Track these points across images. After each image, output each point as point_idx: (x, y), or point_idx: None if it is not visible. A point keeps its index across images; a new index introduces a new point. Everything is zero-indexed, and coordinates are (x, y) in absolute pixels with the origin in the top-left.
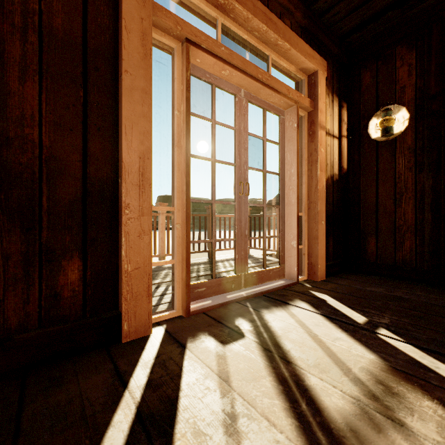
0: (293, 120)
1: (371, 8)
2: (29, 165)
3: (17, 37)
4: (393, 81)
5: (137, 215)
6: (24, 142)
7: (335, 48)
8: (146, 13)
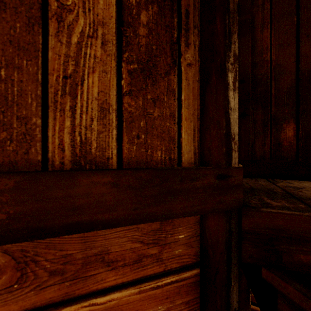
0: None
1: None
2: (265, 73)
3: (259, 11)
4: None
5: None
6: (262, 63)
7: None
8: None
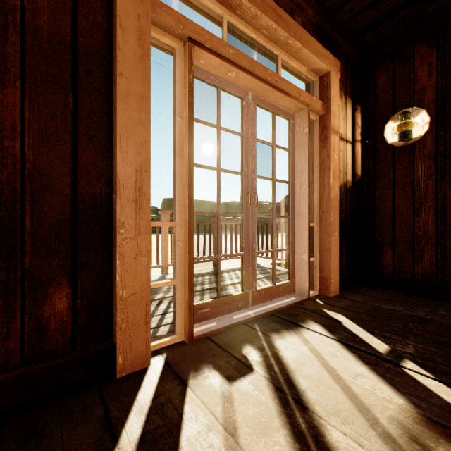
0: (304, 125)
1: (389, 3)
2: (9, 181)
3: None
4: (412, 81)
5: (133, 235)
6: (4, 156)
7: (349, 47)
8: (143, 9)
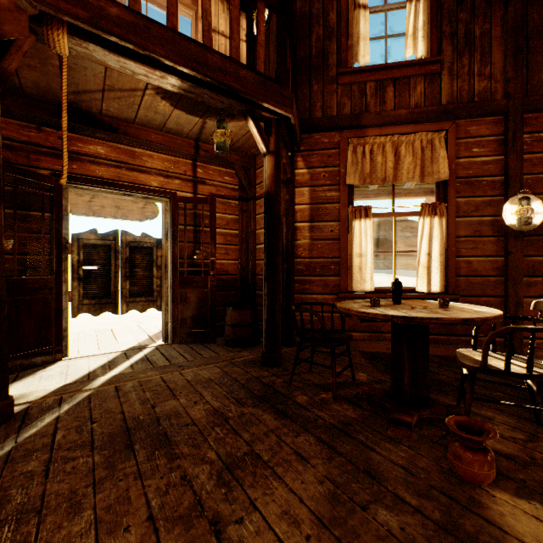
0: None
1: None
2: None
3: None
4: None
5: None
6: None
7: None
8: None
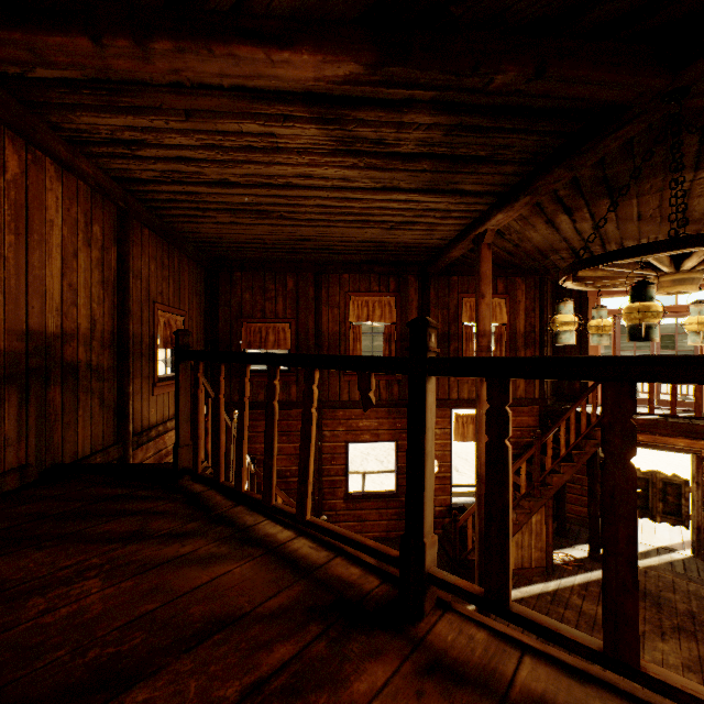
0: None
1: None
2: None
3: None
4: None
5: None
6: None
7: None
8: None
